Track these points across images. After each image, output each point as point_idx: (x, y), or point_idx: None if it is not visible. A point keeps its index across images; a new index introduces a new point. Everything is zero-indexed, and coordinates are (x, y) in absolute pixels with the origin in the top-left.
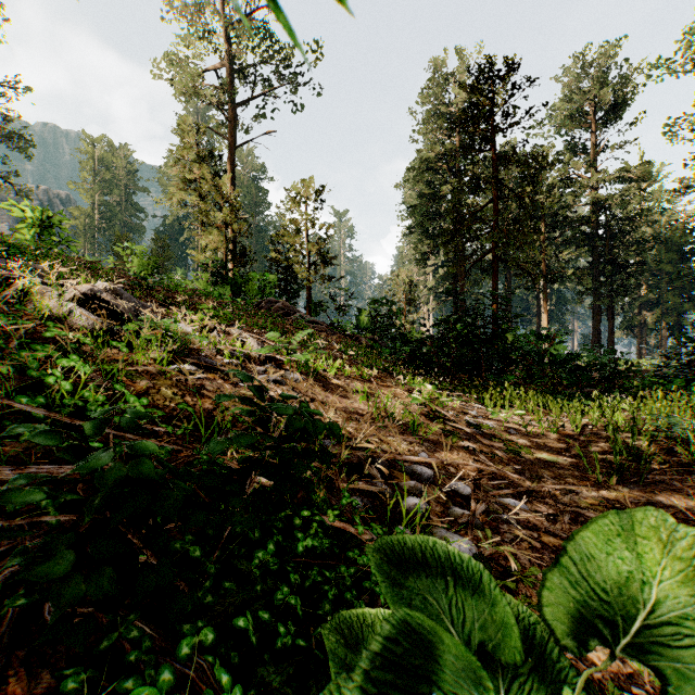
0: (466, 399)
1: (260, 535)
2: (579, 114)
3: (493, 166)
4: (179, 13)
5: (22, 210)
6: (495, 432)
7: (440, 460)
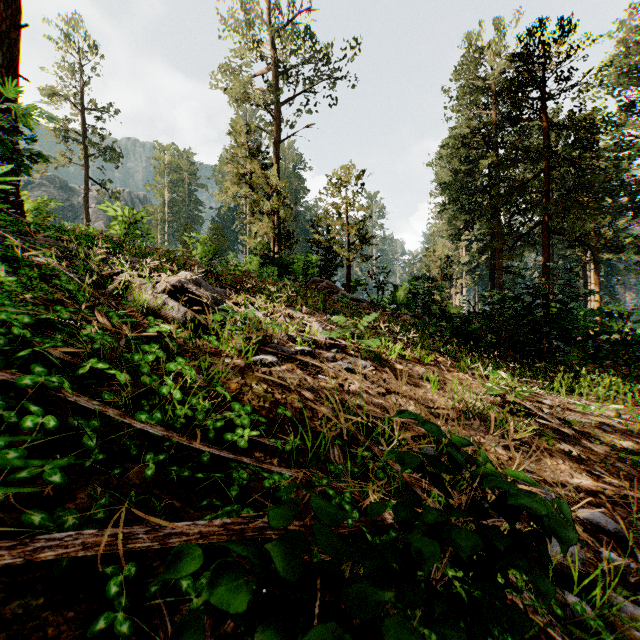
0: (533, 384)
1: (437, 637)
2: (636, 70)
3: (543, 135)
4: (233, 29)
5: (114, 210)
6: (587, 430)
7: (563, 479)
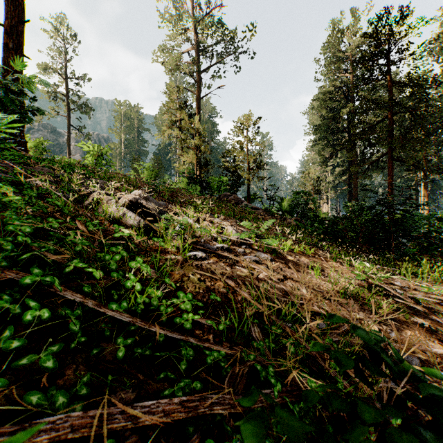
0: (386, 270)
1: None
2: None
3: (389, 90)
4: (168, 21)
5: (87, 146)
6: (431, 306)
7: (424, 349)
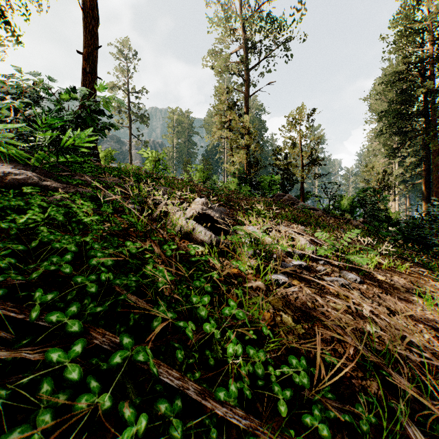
0: None
1: None
2: None
3: None
4: (217, 24)
5: (147, 153)
6: None
7: None
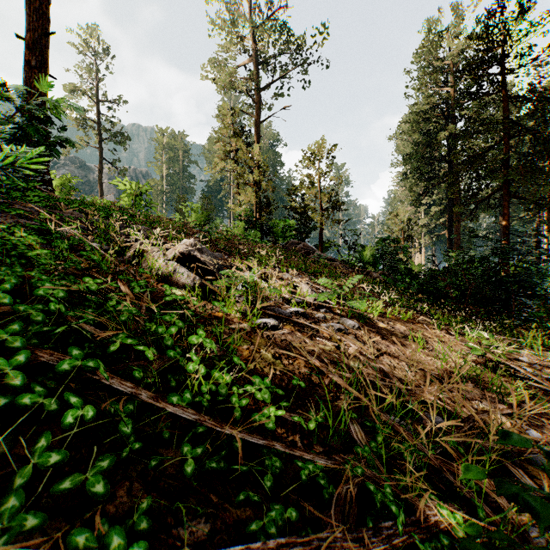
0: (507, 341)
1: None
2: None
3: (504, 107)
4: (221, 27)
5: (123, 184)
6: None
7: None
